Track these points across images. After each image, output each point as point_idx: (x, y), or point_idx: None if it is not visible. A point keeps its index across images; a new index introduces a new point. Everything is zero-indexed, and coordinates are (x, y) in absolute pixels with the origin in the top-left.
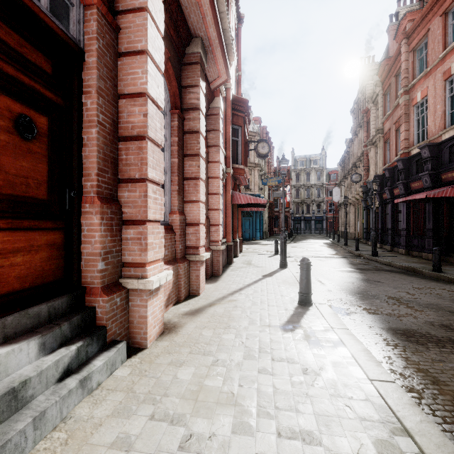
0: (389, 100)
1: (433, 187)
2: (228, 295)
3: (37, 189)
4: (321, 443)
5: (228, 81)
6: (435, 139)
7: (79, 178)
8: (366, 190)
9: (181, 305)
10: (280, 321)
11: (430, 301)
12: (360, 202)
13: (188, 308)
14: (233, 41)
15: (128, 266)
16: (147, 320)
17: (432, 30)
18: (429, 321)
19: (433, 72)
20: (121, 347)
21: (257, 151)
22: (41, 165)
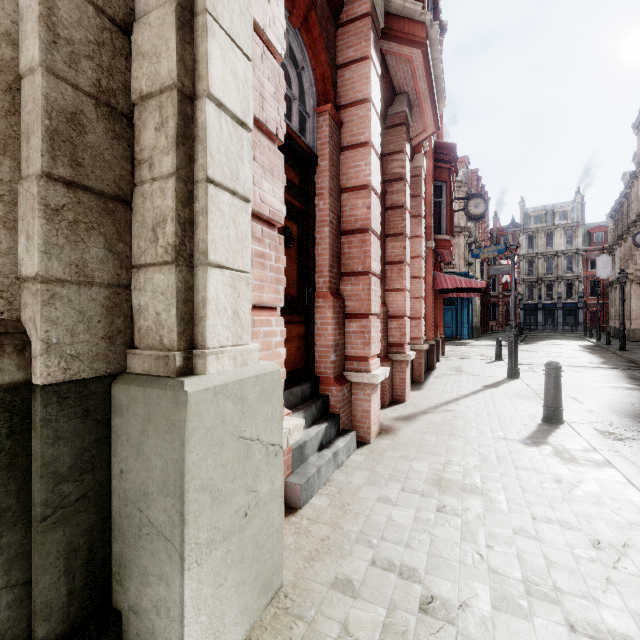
0: None
1: None
2: (441, 404)
3: (292, 288)
4: (582, 531)
5: None
6: None
7: (313, 275)
8: None
9: (388, 410)
10: (519, 436)
11: None
12: None
13: (397, 414)
14: None
15: (350, 360)
16: (371, 415)
17: None
18: None
19: None
20: (353, 436)
21: (468, 212)
22: (294, 267)
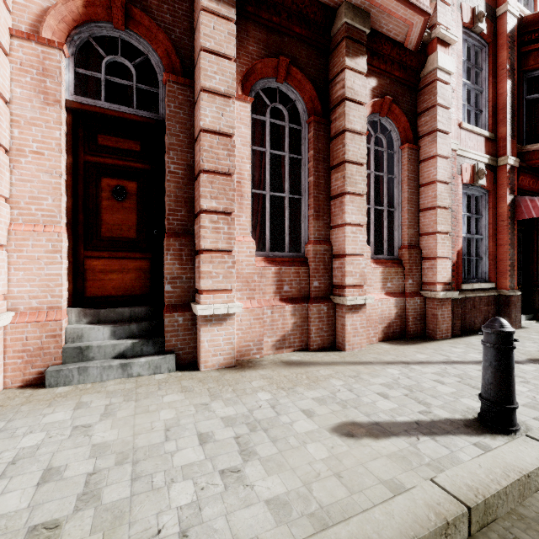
0: None
1: None
2: (380, 362)
3: (129, 232)
4: (79, 510)
5: (502, 1)
6: None
7: (162, 220)
8: None
9: (302, 353)
10: (363, 417)
11: None
12: None
13: (299, 358)
14: None
15: (199, 292)
16: (201, 345)
17: None
18: None
19: None
20: (169, 358)
21: None
22: (132, 215)
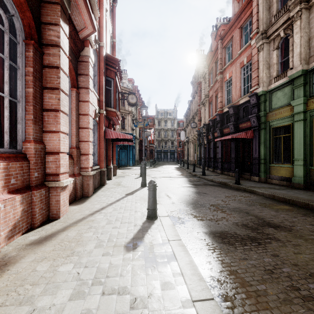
0: (212, 77)
1: (235, 132)
2: (88, 215)
3: None
4: None
5: (102, 40)
6: (236, 103)
7: None
8: (199, 133)
9: (33, 232)
10: (126, 239)
11: (235, 206)
12: (196, 141)
13: (38, 236)
14: (107, 12)
15: None
16: None
17: (234, 37)
18: (235, 222)
19: (235, 62)
20: None
21: (128, 100)
22: None
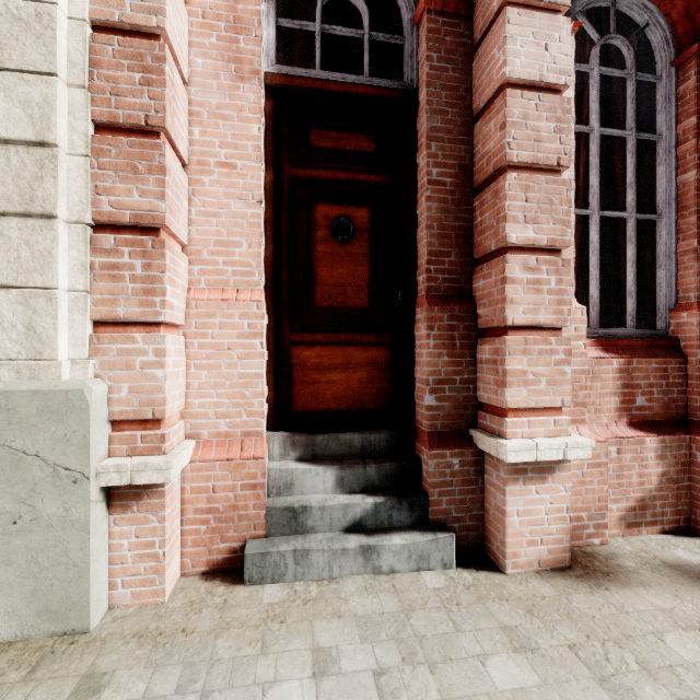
0: None
1: None
2: None
3: (357, 297)
4: None
5: None
6: None
7: (411, 273)
8: None
9: (690, 542)
10: None
11: None
12: None
13: (699, 558)
14: None
15: (486, 410)
16: (506, 521)
17: None
18: None
19: None
20: (443, 540)
21: None
22: (361, 268)
